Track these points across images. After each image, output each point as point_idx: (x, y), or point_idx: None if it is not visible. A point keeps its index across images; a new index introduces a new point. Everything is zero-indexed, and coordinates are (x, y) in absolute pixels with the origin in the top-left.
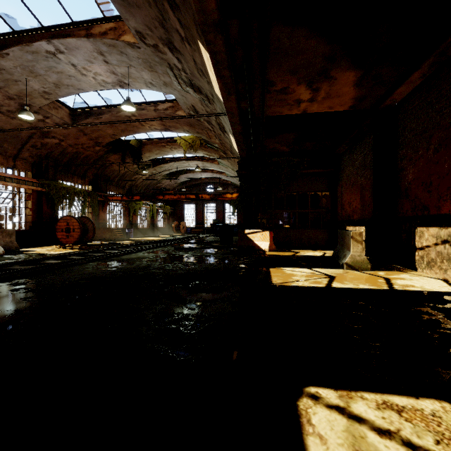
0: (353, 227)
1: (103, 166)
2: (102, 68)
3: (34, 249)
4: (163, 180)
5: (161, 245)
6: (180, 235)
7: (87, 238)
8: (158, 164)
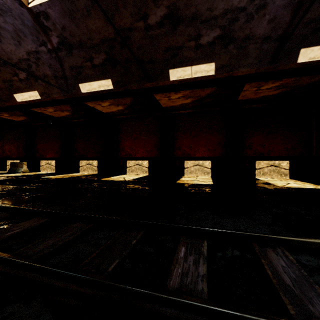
0: (12, 160)
1: None
2: None
3: None
4: None
5: None
6: None
7: None
8: None
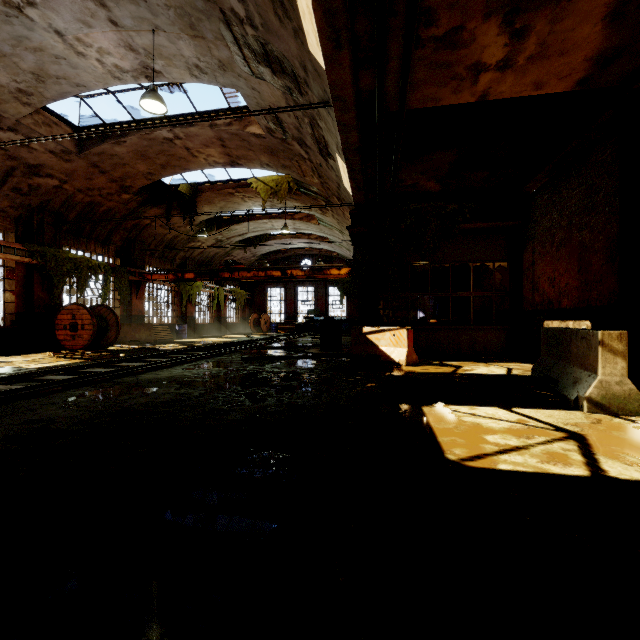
0: (560, 321)
1: (138, 227)
2: (110, 39)
3: (8, 359)
4: (234, 250)
5: (223, 352)
6: (261, 334)
7: (106, 340)
8: (225, 225)
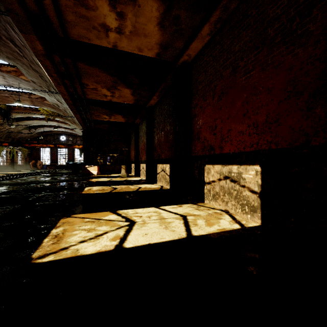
0: (133, 164)
1: None
2: None
3: None
4: (23, 130)
5: (33, 175)
6: (38, 170)
7: None
8: (21, 120)
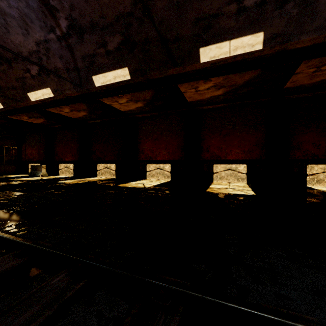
0: (33, 164)
1: None
2: None
3: None
4: None
5: None
6: None
7: None
8: None
